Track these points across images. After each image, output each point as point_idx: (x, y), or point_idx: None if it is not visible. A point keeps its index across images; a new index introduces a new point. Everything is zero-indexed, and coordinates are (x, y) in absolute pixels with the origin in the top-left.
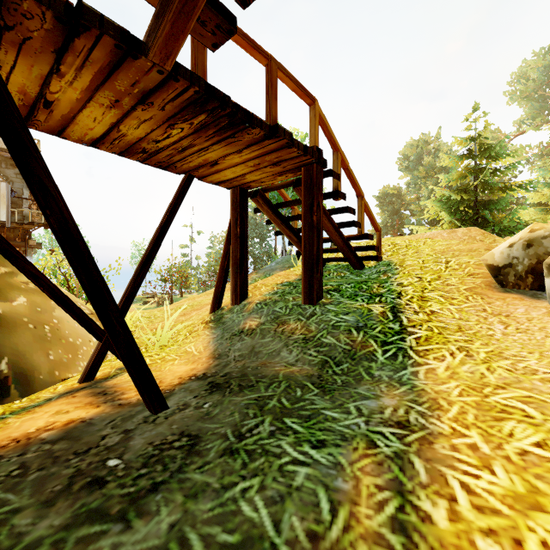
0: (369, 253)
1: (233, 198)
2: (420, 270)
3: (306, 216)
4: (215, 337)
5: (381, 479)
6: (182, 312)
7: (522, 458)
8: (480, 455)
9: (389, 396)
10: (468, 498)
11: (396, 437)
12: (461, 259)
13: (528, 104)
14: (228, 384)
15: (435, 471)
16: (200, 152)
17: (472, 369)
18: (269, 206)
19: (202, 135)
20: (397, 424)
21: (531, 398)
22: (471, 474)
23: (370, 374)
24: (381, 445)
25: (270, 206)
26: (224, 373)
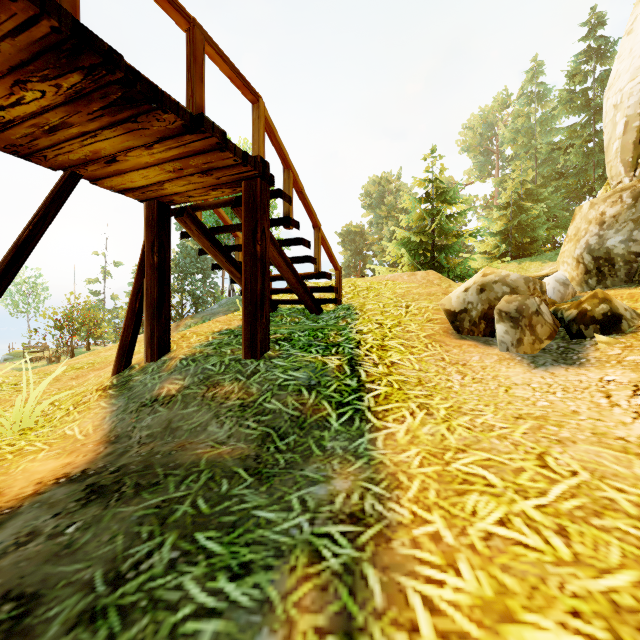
0: (328, 296)
1: (148, 214)
2: (381, 315)
3: (247, 244)
4: (114, 410)
5: (323, 615)
6: (74, 373)
7: (488, 544)
8: (444, 547)
9: (342, 476)
10: (432, 622)
11: (347, 539)
12: (420, 304)
13: (475, 156)
14: (118, 485)
15: (393, 585)
16: (84, 138)
17: (432, 430)
18: (201, 230)
19: (81, 109)
20: (350, 518)
21: (491, 461)
22: (434, 581)
23: (322, 446)
24: (327, 556)
25: (203, 230)
26: (117, 466)
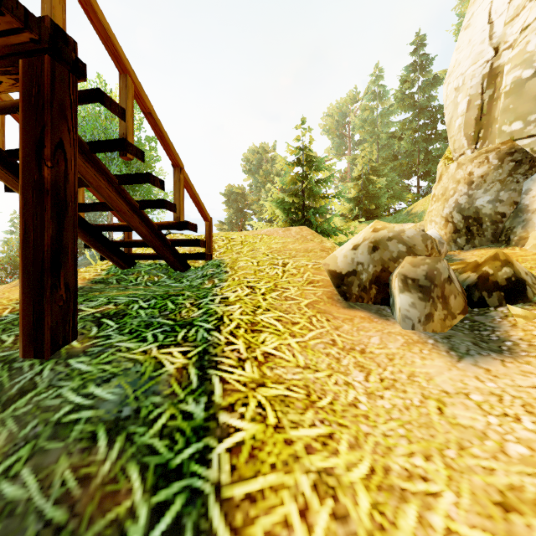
0: (198, 249)
1: None
2: (254, 275)
3: (28, 165)
4: None
5: None
6: None
7: None
8: None
9: None
10: None
11: None
12: (298, 262)
13: (333, 138)
14: None
15: None
16: None
17: None
18: None
19: None
20: None
21: None
22: None
23: None
24: None
25: None
26: None
